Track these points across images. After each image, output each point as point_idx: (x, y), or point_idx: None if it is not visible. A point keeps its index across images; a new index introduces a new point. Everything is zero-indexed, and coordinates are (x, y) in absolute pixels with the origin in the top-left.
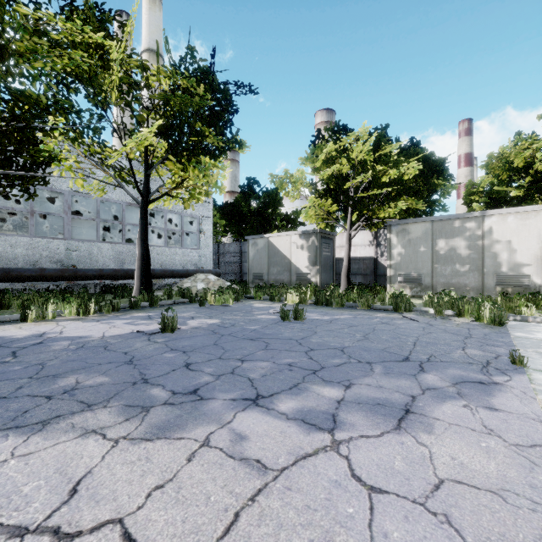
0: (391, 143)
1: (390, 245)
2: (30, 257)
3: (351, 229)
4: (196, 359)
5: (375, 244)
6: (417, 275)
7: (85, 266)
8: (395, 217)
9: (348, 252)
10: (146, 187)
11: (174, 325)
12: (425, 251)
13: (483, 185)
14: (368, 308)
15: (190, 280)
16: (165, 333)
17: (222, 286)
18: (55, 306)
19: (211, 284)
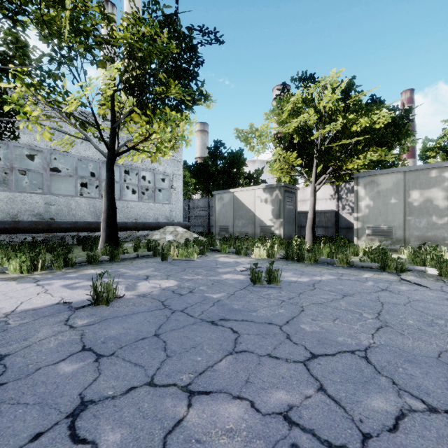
0: (361, 91)
1: (357, 197)
2: (9, 211)
3: (317, 182)
4: (106, 385)
5: (336, 197)
6: (388, 228)
7: (63, 219)
8: (363, 168)
9: (313, 205)
10: (113, 140)
11: (110, 295)
12: (396, 202)
13: (441, 140)
14: (347, 265)
15: (160, 232)
16: (98, 305)
17: (189, 238)
18: (2, 262)
19: (179, 236)
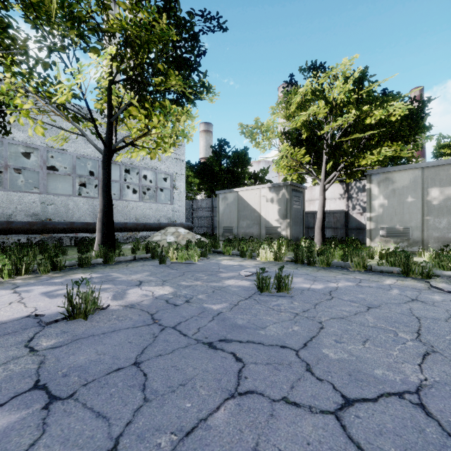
0: (375, 82)
1: (370, 195)
2: (4, 211)
3: (326, 180)
4: None
5: (346, 197)
6: (404, 228)
7: (60, 219)
8: (376, 165)
9: (322, 204)
10: (109, 135)
11: (88, 308)
12: (413, 201)
13: None
14: (364, 269)
15: (161, 233)
16: (75, 319)
17: (191, 239)
18: None
19: (180, 238)
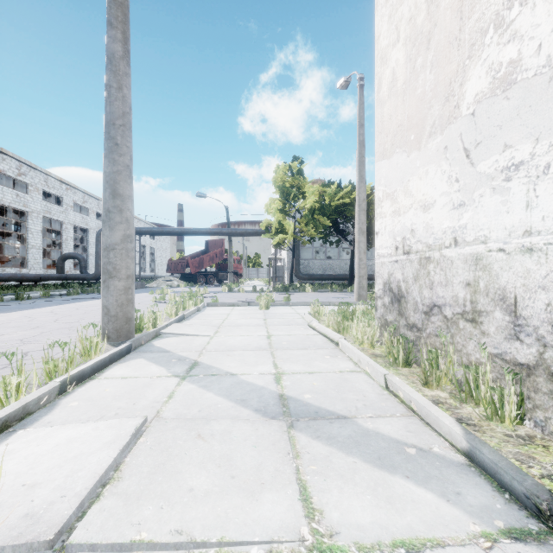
0: None
1: None
2: None
3: None
4: None
5: None
6: None
7: None
8: None
9: None
10: None
11: None
12: None
13: None
14: None
15: None
16: None
17: None
18: None
19: None
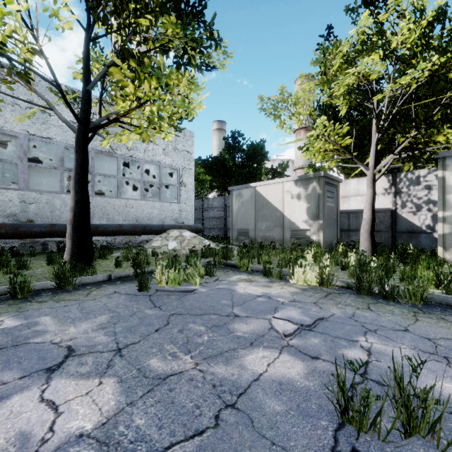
0: None
1: (444, 187)
2: None
3: (377, 167)
4: None
5: (393, 192)
6: None
7: (44, 221)
8: None
9: (371, 200)
10: (85, 108)
11: None
12: None
13: None
14: None
15: (161, 238)
16: None
17: (198, 245)
18: None
19: (185, 243)
